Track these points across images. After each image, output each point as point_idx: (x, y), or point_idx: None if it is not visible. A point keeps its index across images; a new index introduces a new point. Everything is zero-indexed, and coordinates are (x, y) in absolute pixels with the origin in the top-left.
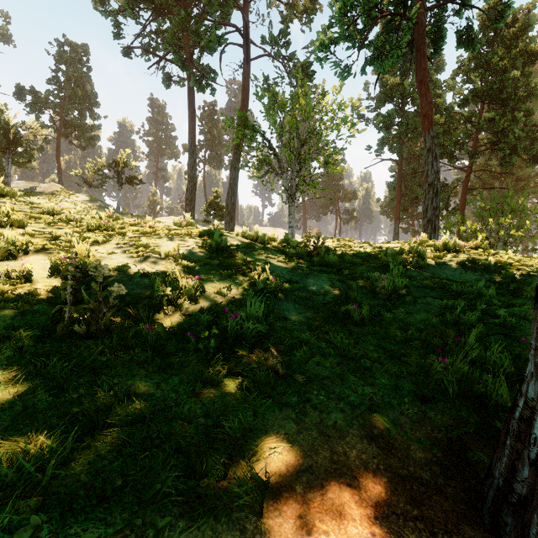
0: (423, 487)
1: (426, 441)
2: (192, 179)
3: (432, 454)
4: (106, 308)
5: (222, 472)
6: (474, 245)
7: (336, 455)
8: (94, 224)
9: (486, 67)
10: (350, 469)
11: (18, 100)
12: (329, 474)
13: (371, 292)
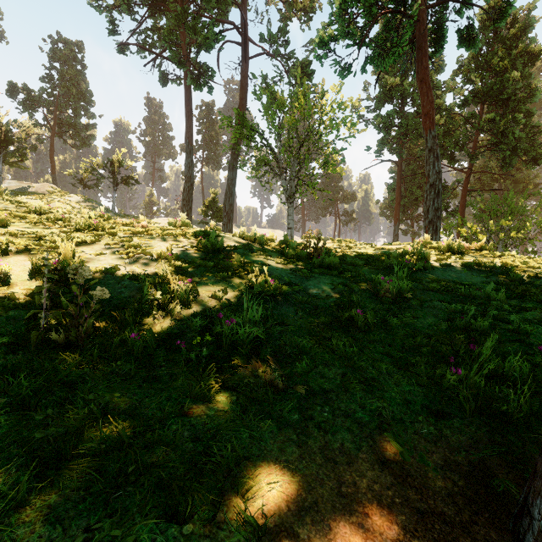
0: (446, 527)
1: (445, 466)
2: (189, 179)
3: (453, 482)
4: (87, 315)
5: (210, 514)
6: (478, 247)
7: (344, 486)
8: (83, 223)
9: (486, 68)
10: (361, 504)
11: (11, 98)
12: (338, 512)
13: (375, 296)
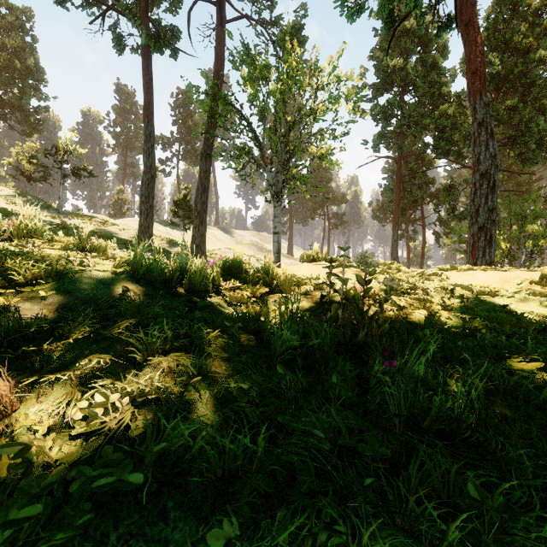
0: None
1: None
2: (149, 169)
3: None
4: None
5: None
6: None
7: None
8: None
9: (504, 48)
10: None
11: None
12: None
13: None
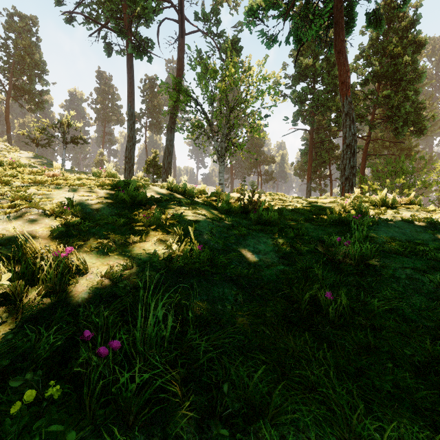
0: None
1: None
2: (131, 139)
3: None
4: None
5: None
6: (407, 201)
7: None
8: None
9: (382, 53)
10: None
11: None
12: None
13: (329, 260)
